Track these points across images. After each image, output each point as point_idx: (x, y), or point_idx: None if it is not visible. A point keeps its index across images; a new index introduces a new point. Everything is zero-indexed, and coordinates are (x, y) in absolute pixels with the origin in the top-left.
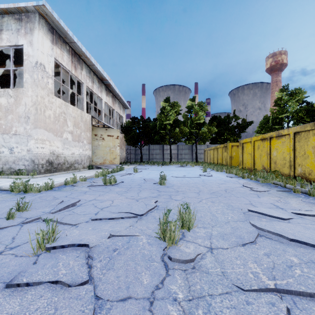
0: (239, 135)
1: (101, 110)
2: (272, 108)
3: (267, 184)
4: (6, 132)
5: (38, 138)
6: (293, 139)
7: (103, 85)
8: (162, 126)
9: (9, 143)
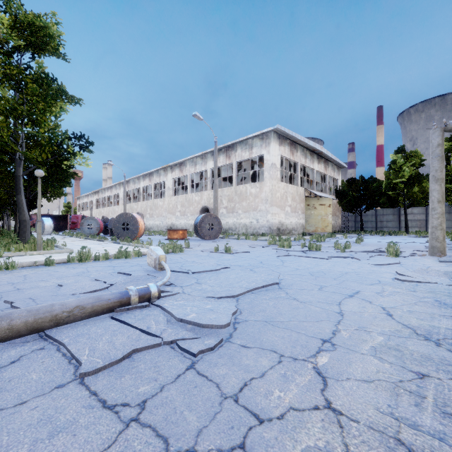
0: None
1: (313, 180)
2: None
3: None
4: (254, 209)
5: (272, 213)
6: None
7: (315, 155)
8: (390, 186)
9: (256, 216)
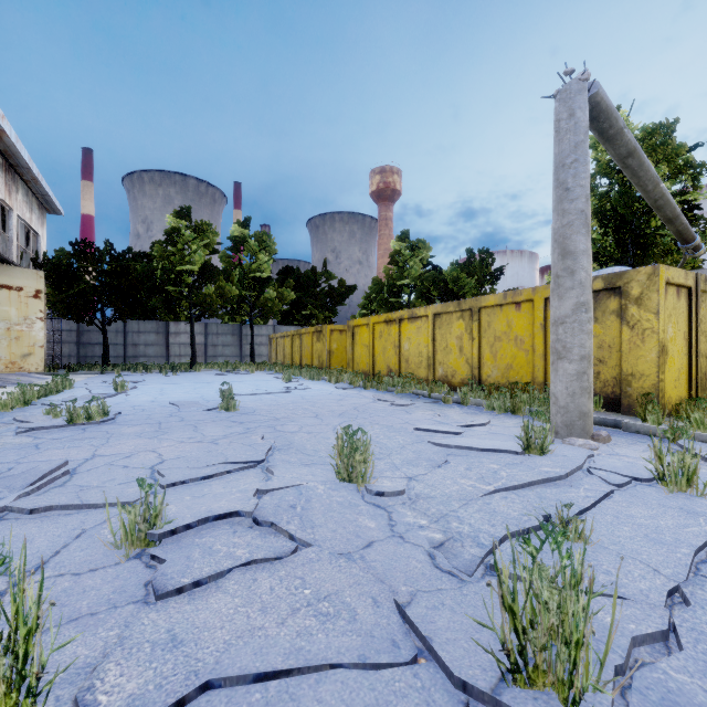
0: (334, 310)
1: None
2: (388, 267)
3: (407, 395)
4: None
5: None
6: (432, 323)
7: None
8: (170, 276)
9: None
